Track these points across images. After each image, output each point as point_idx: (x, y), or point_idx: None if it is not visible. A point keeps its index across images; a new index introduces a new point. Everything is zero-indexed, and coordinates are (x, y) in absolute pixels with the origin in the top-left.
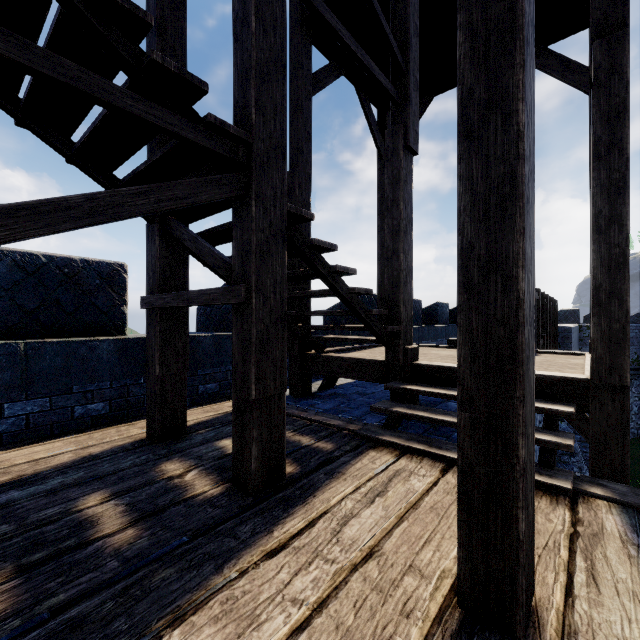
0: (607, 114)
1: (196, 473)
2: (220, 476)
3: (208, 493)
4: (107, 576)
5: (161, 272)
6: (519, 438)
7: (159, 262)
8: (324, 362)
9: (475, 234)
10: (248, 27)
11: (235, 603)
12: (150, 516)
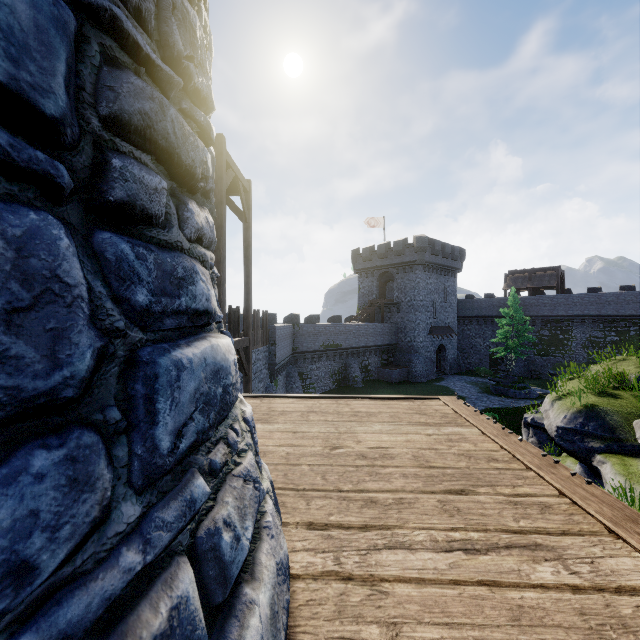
0: (217, 261)
1: None
2: None
3: None
4: None
5: None
6: None
7: None
8: None
9: None
10: None
11: None
12: None
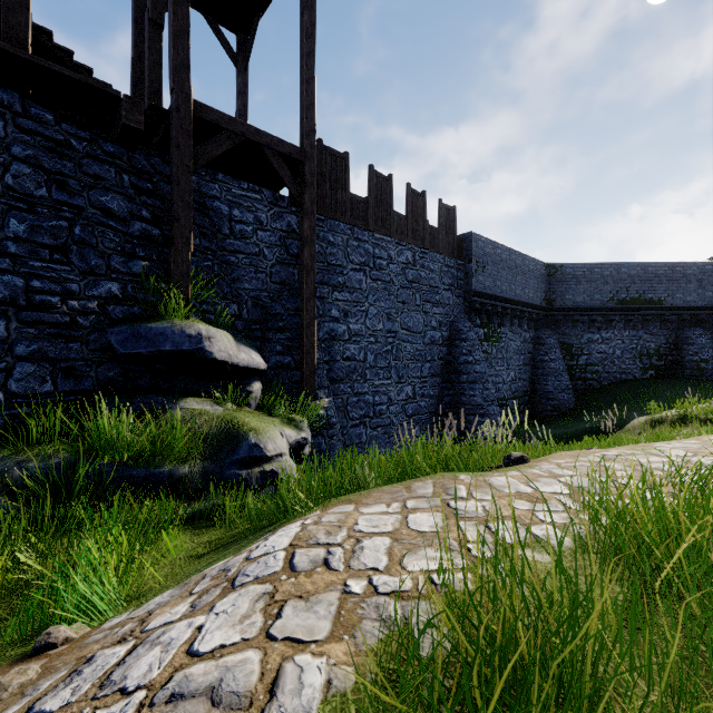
0: None
1: None
2: None
3: None
4: None
5: None
6: (2, 24)
7: None
8: None
9: None
10: None
11: None
12: None
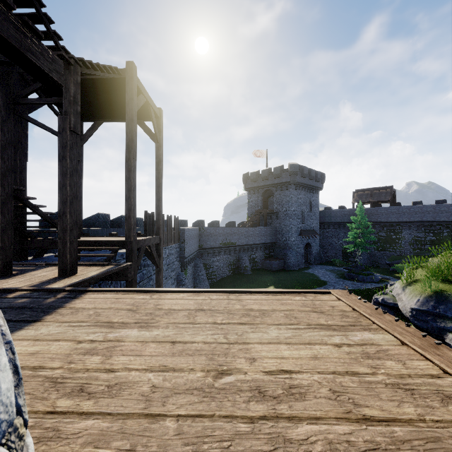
0: (128, 170)
1: None
2: None
3: None
4: None
5: None
6: (68, 242)
7: None
8: (35, 243)
9: (61, 207)
10: None
11: None
12: None
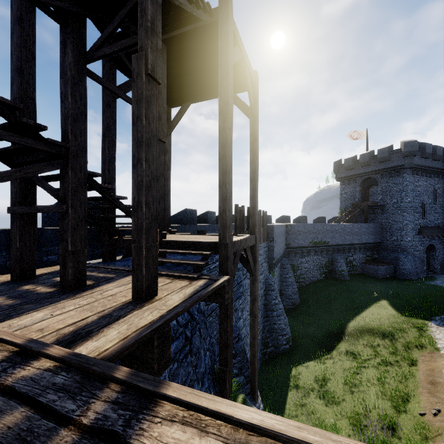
0: (222, 144)
1: (42, 287)
2: (54, 287)
3: (48, 291)
4: (4, 309)
5: (20, 195)
6: (144, 249)
7: (19, 190)
8: (122, 242)
9: (135, 194)
10: (67, 100)
11: (57, 307)
12: (20, 298)
